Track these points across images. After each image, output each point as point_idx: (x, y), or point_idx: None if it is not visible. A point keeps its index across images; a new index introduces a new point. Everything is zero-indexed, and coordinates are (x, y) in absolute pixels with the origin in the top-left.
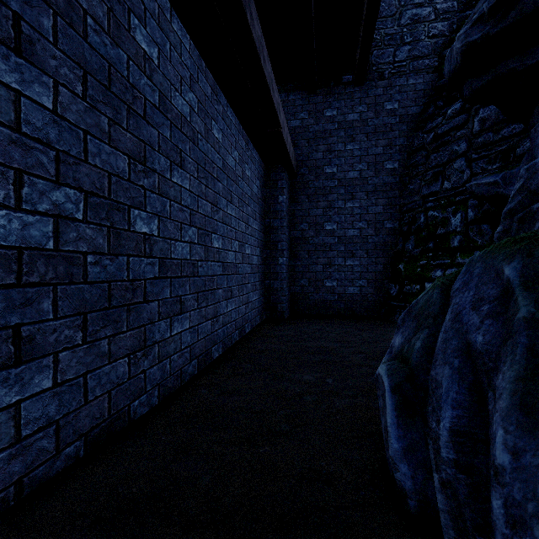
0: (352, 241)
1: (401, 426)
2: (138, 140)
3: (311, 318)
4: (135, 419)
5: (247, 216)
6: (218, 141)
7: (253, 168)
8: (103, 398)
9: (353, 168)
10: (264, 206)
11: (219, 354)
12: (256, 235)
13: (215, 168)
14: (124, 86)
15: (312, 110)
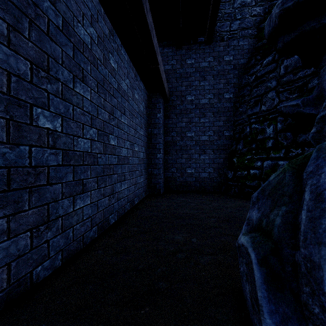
0: (204, 143)
1: (272, 300)
2: (41, 51)
3: (178, 193)
4: (37, 282)
5: (135, 125)
6: (114, 69)
7: (140, 93)
8: (1, 271)
9: (204, 97)
10: (148, 120)
11: (115, 220)
12: (142, 138)
13: (111, 88)
14: (25, 1)
15: (179, 59)
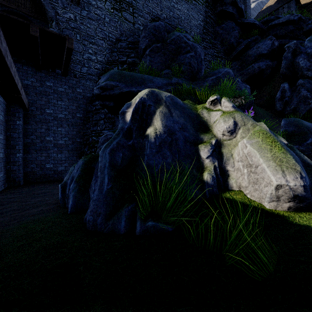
0: (61, 146)
1: (62, 193)
2: None
3: (38, 183)
4: None
5: None
6: None
7: (0, 106)
8: None
9: (61, 113)
10: (6, 125)
11: None
12: (2, 142)
13: None
14: None
15: (39, 79)
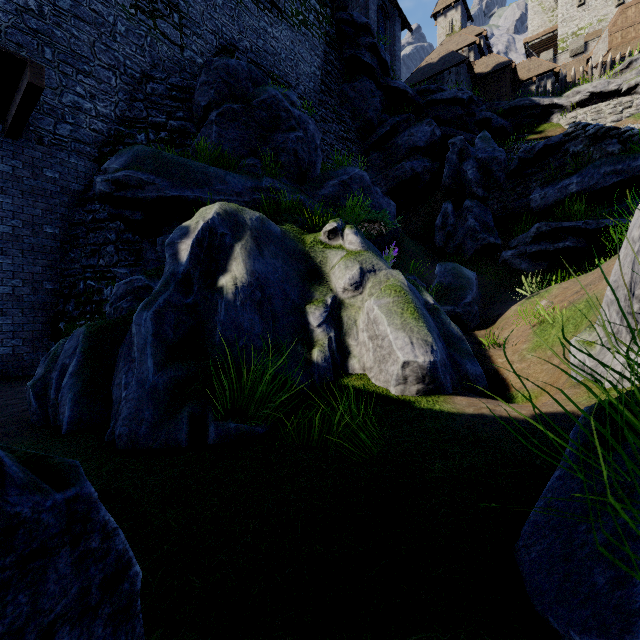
0: (2, 298)
1: (38, 399)
2: None
3: None
4: None
5: None
6: None
7: None
8: None
9: (4, 222)
10: None
11: None
12: None
13: None
14: None
15: None
